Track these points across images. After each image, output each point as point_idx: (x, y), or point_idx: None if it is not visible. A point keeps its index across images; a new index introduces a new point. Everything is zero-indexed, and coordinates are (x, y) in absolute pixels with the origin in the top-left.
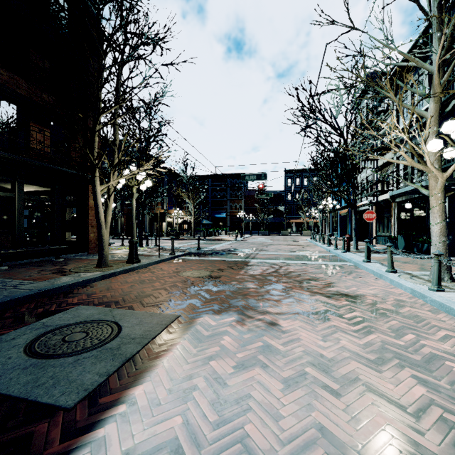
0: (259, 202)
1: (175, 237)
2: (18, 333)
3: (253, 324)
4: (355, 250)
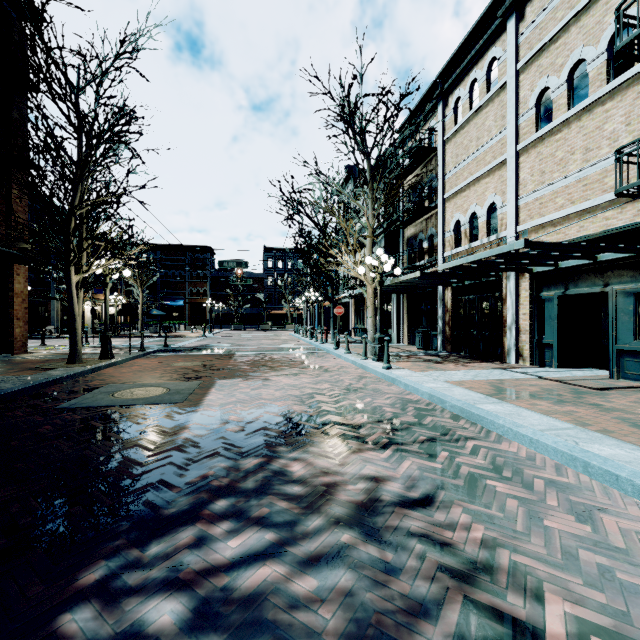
0: (231, 286)
1: (113, 334)
2: (89, 395)
3: (254, 380)
4: (332, 342)
